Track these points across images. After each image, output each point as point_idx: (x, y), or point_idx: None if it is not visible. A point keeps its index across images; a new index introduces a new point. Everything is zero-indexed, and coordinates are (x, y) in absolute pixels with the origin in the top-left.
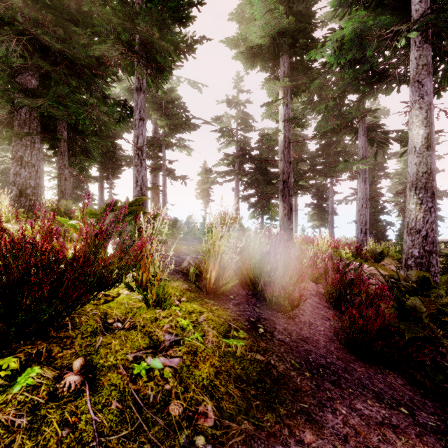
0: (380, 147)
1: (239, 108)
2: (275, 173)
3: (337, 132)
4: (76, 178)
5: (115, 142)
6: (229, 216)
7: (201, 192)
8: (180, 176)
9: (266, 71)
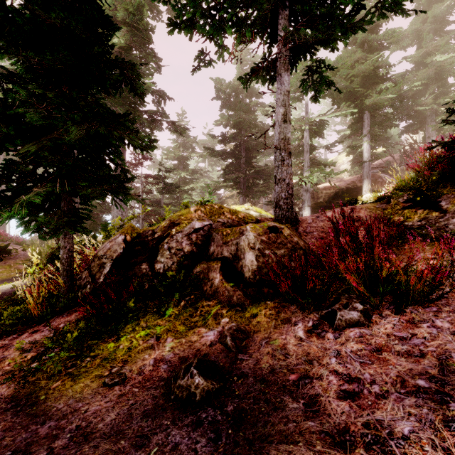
0: None
1: None
2: None
3: None
4: None
5: None
6: None
7: None
8: None
9: None
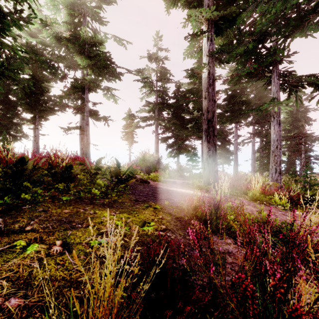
0: (293, 91)
1: (159, 63)
2: (190, 118)
3: (252, 77)
4: (9, 120)
5: (38, 83)
6: (150, 155)
7: (126, 135)
8: (103, 116)
9: (188, 7)
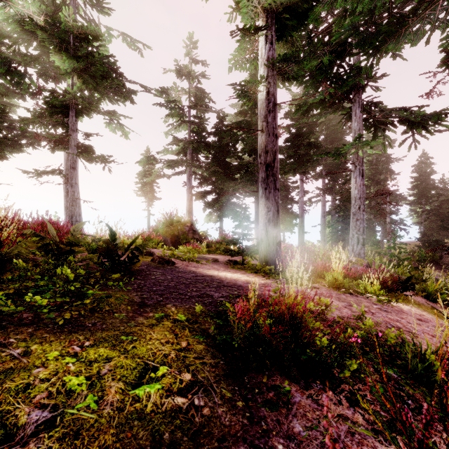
0: (380, 130)
1: (192, 82)
2: (239, 165)
3: (326, 107)
4: None
5: None
6: (178, 219)
7: (143, 187)
8: (100, 155)
9: None
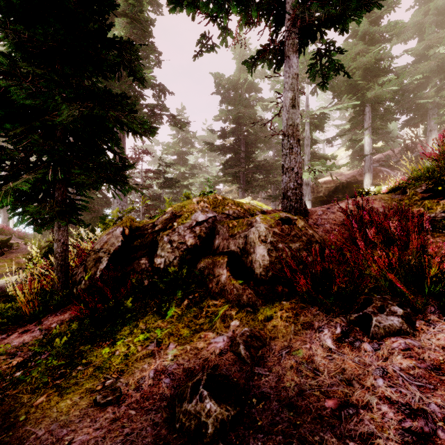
0: None
1: None
2: None
3: None
4: None
5: None
6: None
7: None
8: None
9: None
